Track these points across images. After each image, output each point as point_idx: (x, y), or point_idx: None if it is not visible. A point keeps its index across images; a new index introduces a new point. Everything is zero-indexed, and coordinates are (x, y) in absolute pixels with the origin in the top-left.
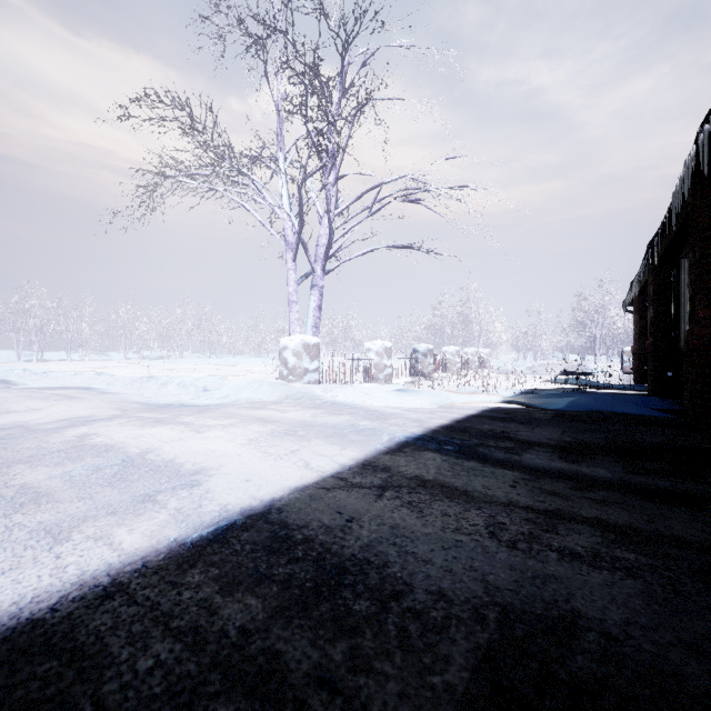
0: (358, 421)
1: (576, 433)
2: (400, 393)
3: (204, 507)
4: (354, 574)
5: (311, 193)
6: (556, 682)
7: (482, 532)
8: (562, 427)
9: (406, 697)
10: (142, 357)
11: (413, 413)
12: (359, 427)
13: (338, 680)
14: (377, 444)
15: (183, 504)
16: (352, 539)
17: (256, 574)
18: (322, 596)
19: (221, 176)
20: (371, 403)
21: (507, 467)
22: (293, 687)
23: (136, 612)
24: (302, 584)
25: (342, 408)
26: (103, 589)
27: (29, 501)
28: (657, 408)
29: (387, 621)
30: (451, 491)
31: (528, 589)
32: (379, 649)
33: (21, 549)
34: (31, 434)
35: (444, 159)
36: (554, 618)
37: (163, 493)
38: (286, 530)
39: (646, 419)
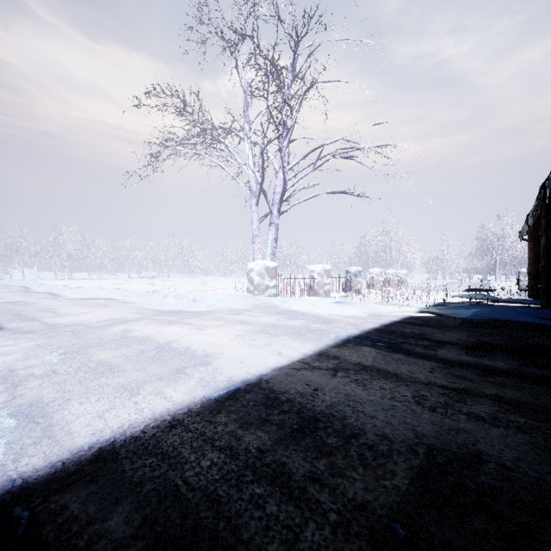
0: (310, 324)
1: (479, 336)
2: (338, 304)
3: (217, 377)
4: (324, 422)
5: (269, 154)
6: (466, 489)
7: (410, 401)
8: (468, 331)
9: (368, 490)
10: (140, 276)
11: (350, 319)
12: (312, 328)
13: (324, 479)
14: (327, 341)
15: (203, 376)
16: (319, 401)
17: (260, 419)
18: (305, 433)
19: (204, 144)
20: (317, 312)
21: (425, 358)
22: (297, 481)
23: (192, 436)
24: (291, 426)
25: (297, 314)
26: (169, 422)
27: (107, 370)
28: (547, 318)
29: (350, 450)
30: (385, 374)
31: (445, 436)
32: (347, 464)
33: (112, 398)
34: (90, 329)
35: (372, 125)
36: (465, 454)
37: (189, 368)
38: (274, 394)
39: (537, 326)
